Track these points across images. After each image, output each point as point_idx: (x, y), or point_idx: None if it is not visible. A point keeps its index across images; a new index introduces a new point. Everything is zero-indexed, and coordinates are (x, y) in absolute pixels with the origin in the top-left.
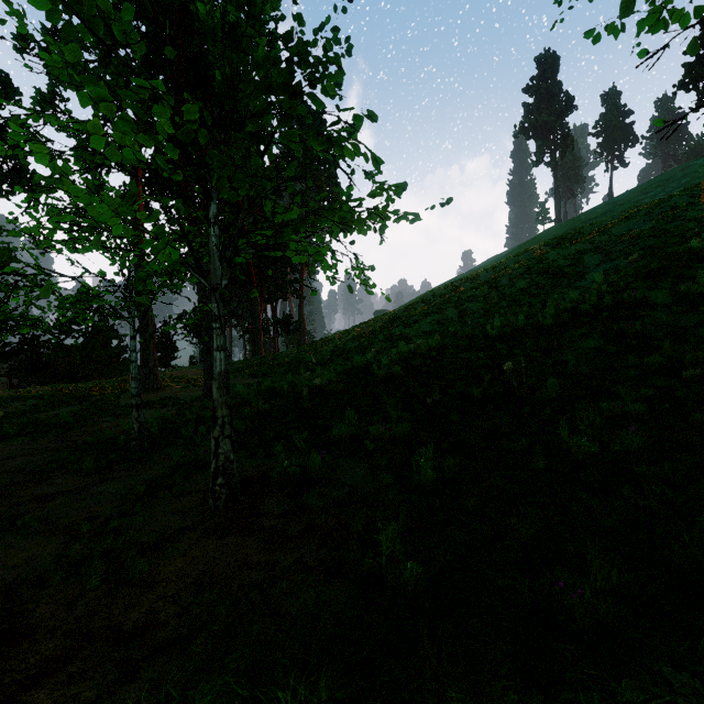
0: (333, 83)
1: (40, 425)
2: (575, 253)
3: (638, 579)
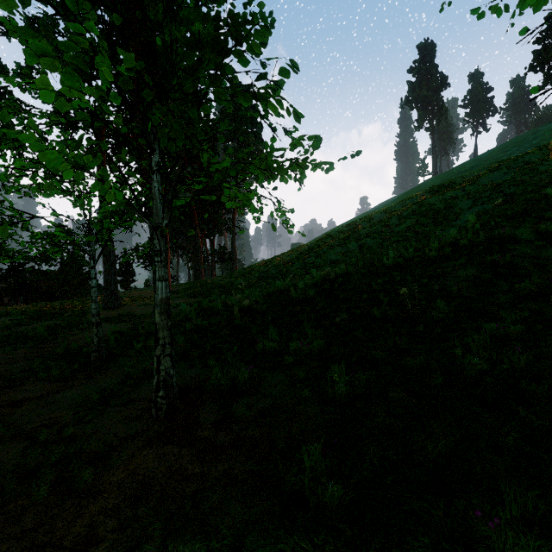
0: (259, 44)
1: (20, 337)
2: (451, 199)
3: (546, 501)
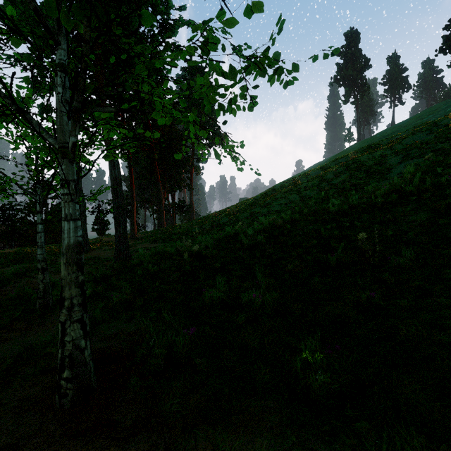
0: None
1: None
2: (379, 156)
3: None
